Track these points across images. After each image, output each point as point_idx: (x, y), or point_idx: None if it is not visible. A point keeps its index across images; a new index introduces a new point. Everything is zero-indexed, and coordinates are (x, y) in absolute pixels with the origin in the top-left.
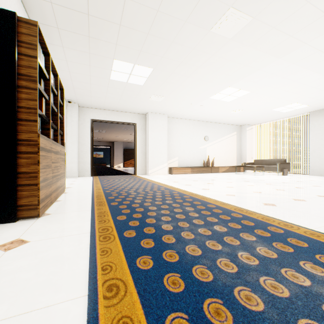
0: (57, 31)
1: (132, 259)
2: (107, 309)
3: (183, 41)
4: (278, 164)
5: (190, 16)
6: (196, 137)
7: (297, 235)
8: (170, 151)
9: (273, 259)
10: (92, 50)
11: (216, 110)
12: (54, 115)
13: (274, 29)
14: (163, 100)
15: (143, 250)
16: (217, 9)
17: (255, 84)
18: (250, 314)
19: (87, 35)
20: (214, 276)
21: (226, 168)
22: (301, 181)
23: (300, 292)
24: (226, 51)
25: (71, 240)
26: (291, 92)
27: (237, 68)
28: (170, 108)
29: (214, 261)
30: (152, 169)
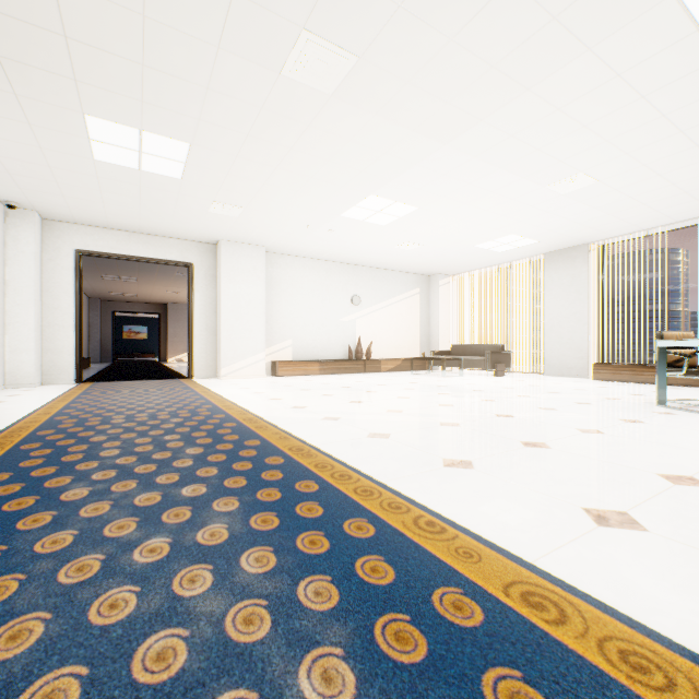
0: None
1: None
2: None
3: (231, 90)
4: (488, 354)
5: (224, 38)
6: (333, 298)
7: (332, 495)
8: (275, 326)
9: (205, 548)
10: (19, 88)
11: (367, 242)
12: None
13: (410, 85)
14: (243, 216)
15: None
16: (278, 31)
17: (421, 192)
18: None
19: None
20: (13, 596)
21: (396, 363)
22: (511, 387)
23: (154, 611)
24: (334, 121)
25: None
26: (495, 214)
27: (371, 157)
28: (266, 233)
29: (63, 563)
30: (230, 366)
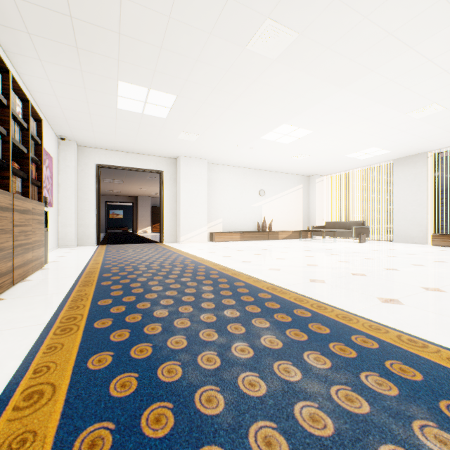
0: (28, 37)
1: (85, 357)
2: (8, 423)
3: (211, 60)
4: (354, 227)
5: (215, 27)
6: (247, 192)
7: (325, 319)
8: (212, 209)
9: (274, 350)
10: (85, 66)
11: (273, 155)
12: (23, 157)
13: (328, 50)
14: (198, 140)
15: (107, 345)
16: (251, 20)
17: (317, 121)
18: (199, 419)
19: (74, 45)
20: (184, 374)
21: (288, 234)
22: (377, 250)
23: (280, 389)
24: (272, 76)
25: (14, 334)
26: (365, 134)
27: (290, 99)
28: (209, 151)
29: (195, 356)
30: (185, 235)
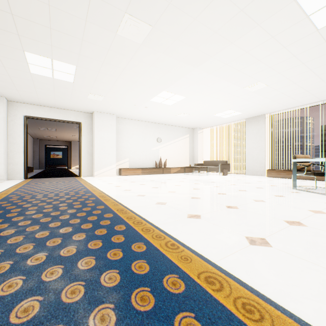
0: None
1: None
2: None
3: (94, 41)
4: (220, 165)
5: (88, 16)
6: (148, 139)
7: (131, 232)
8: (121, 152)
9: (63, 257)
10: None
11: (163, 113)
12: None
13: (177, 40)
14: (104, 100)
15: None
16: (114, 13)
17: (186, 90)
18: None
19: None
20: None
21: (177, 169)
22: (229, 180)
23: (29, 288)
24: (143, 56)
25: None
26: (222, 100)
27: (162, 73)
28: (115, 108)
29: None
30: (99, 171)
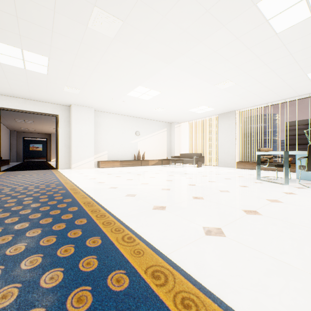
0: None
1: None
2: None
3: (64, 33)
4: (194, 157)
5: (56, 7)
6: (127, 132)
7: (91, 225)
8: (99, 144)
9: (7, 256)
10: None
11: (141, 107)
12: None
13: (149, 36)
14: (81, 93)
15: None
16: (83, 5)
17: (161, 85)
18: None
19: None
20: None
21: (155, 161)
22: (201, 172)
23: None
24: (117, 51)
25: None
26: (195, 96)
27: (136, 68)
28: (93, 102)
29: None
30: (76, 163)
